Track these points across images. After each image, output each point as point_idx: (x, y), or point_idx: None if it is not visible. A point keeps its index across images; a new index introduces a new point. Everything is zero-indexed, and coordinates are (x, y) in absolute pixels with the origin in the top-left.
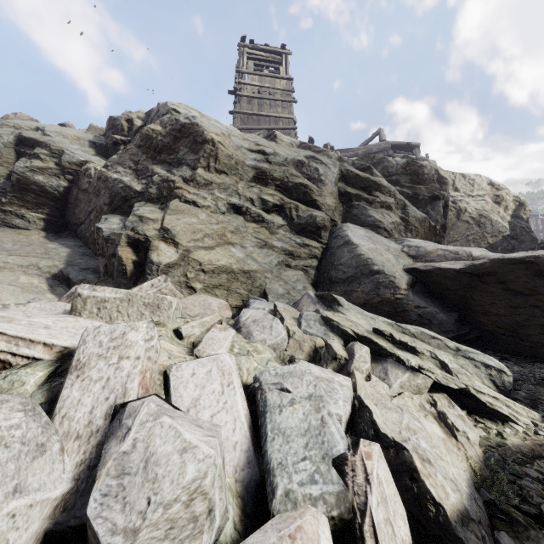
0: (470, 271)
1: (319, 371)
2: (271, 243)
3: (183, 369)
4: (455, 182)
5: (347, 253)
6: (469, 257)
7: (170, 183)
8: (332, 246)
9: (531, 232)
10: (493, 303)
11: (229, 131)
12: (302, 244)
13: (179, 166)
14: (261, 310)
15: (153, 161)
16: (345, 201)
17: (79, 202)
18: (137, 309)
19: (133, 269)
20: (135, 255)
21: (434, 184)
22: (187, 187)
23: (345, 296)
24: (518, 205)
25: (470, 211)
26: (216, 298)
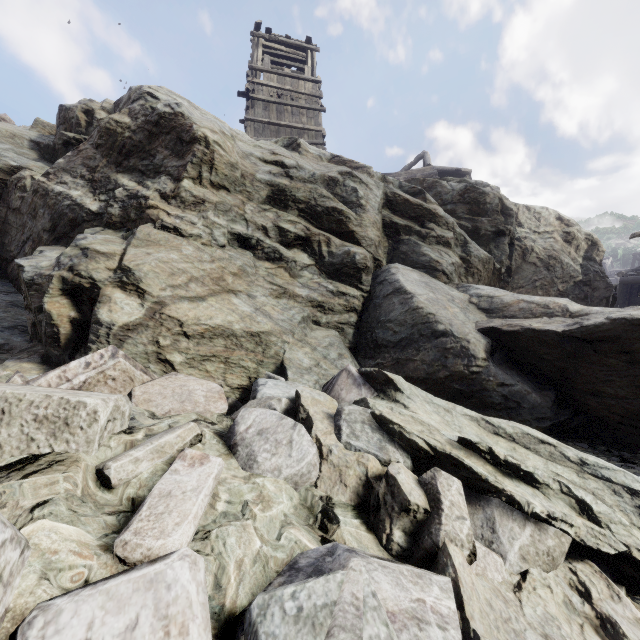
0: (579, 335)
1: (392, 586)
2: (292, 291)
3: (60, 627)
4: (518, 215)
5: (398, 305)
6: (565, 312)
7: (141, 199)
8: (377, 295)
9: (606, 277)
10: (609, 381)
11: (235, 133)
12: (335, 292)
13: (156, 175)
14: (273, 411)
15: (117, 167)
16: (391, 235)
17: (9, 227)
18: (19, 430)
19: (70, 333)
20: (75, 309)
21: (498, 215)
22: (166, 206)
23: (397, 366)
24: (590, 244)
25: (537, 250)
26: (203, 381)
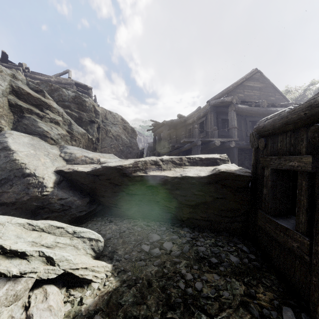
0: (93, 173)
1: None
2: None
3: None
4: (106, 114)
5: (3, 158)
6: (98, 162)
7: None
8: None
9: (137, 145)
10: (106, 191)
11: None
12: None
13: None
14: None
15: None
16: (16, 112)
17: None
18: None
19: None
20: None
21: (92, 113)
22: None
23: None
24: (133, 132)
25: (112, 132)
26: None
